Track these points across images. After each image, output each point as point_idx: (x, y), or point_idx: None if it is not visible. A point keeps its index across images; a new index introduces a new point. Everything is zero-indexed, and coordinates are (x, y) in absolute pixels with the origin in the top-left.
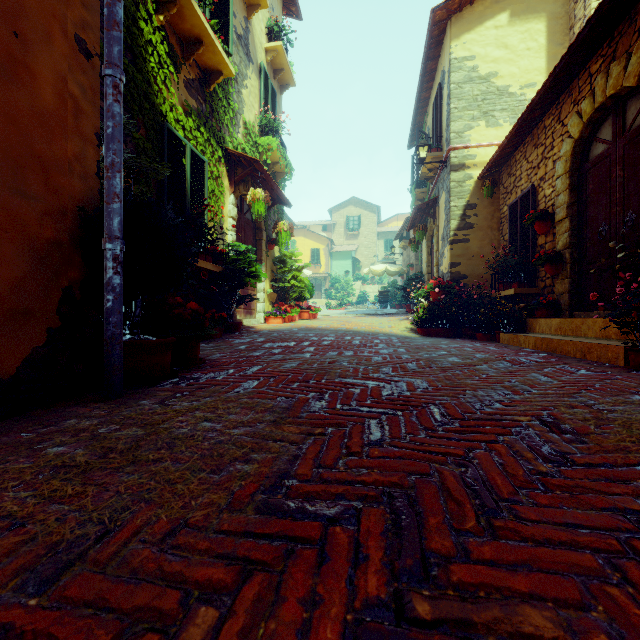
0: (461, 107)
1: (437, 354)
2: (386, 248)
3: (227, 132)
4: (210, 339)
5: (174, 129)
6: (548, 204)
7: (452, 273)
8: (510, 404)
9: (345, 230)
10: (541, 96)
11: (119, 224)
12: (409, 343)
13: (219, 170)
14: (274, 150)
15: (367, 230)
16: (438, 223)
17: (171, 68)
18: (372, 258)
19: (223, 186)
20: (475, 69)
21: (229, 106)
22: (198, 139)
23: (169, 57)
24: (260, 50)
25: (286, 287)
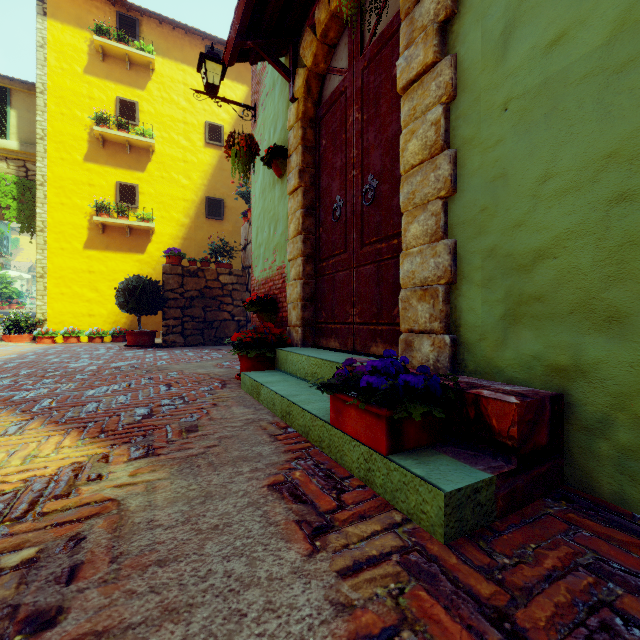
0: None
1: None
2: None
3: None
4: None
5: None
6: None
7: None
8: None
9: None
10: None
11: None
12: None
13: None
14: None
15: None
16: None
17: None
18: None
19: None
20: None
21: None
22: None
23: None
24: None
25: None
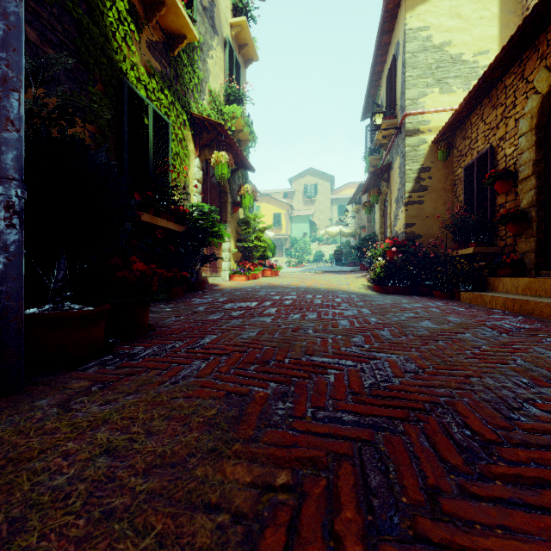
0: (416, 75)
1: (405, 316)
2: (339, 212)
3: (192, 98)
4: (171, 299)
5: (135, 87)
6: (509, 163)
7: (407, 233)
8: (550, 407)
9: (303, 197)
10: (506, 52)
11: (15, 161)
12: (371, 302)
13: (184, 133)
14: (238, 118)
15: (322, 197)
16: (392, 187)
17: (132, 26)
18: (327, 221)
19: (188, 149)
20: (429, 39)
21: (194, 73)
22: (162, 101)
23: (130, 16)
24: (225, 25)
25: (250, 247)
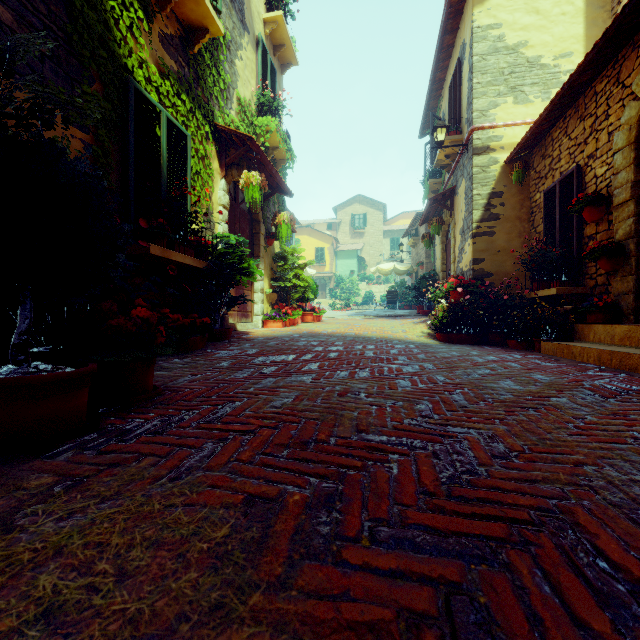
0: (485, 82)
1: (479, 374)
2: (392, 247)
3: (217, 106)
4: (188, 351)
5: (143, 89)
6: (600, 186)
7: (475, 270)
8: None
9: (350, 228)
10: (598, 50)
11: None
12: (434, 354)
13: (206, 148)
14: (273, 132)
15: (373, 228)
16: (456, 215)
17: (140, 13)
18: (378, 257)
19: (211, 168)
20: (501, 38)
21: (219, 76)
22: (178, 108)
23: (138, 1)
24: (257, 20)
25: (287, 287)
